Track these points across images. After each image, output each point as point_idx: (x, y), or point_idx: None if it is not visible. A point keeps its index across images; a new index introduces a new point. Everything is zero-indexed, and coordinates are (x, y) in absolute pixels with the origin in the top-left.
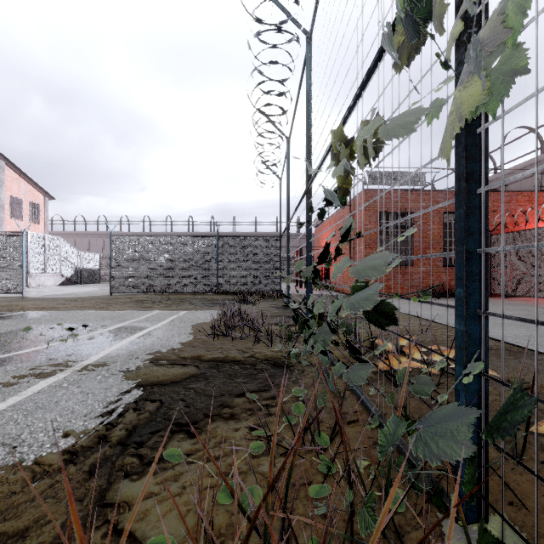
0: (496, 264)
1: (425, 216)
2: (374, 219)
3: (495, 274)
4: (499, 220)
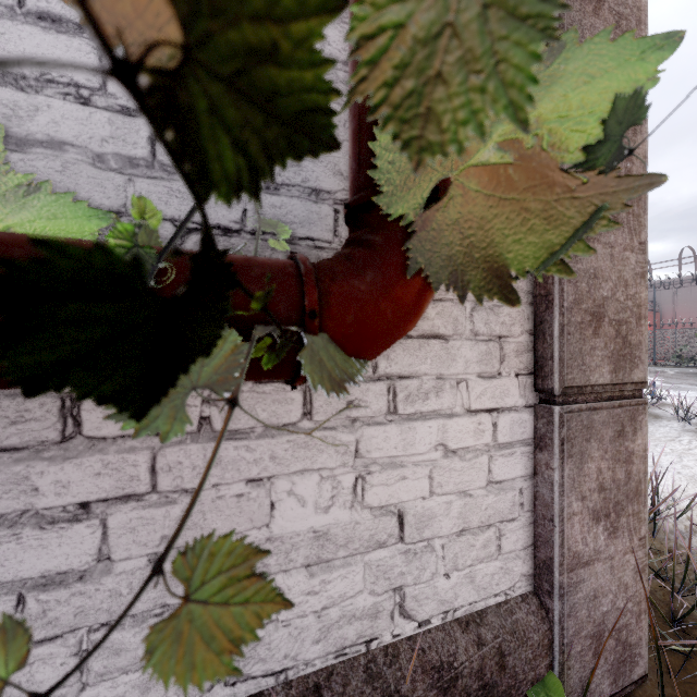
0: None
1: None
2: None
3: None
4: None
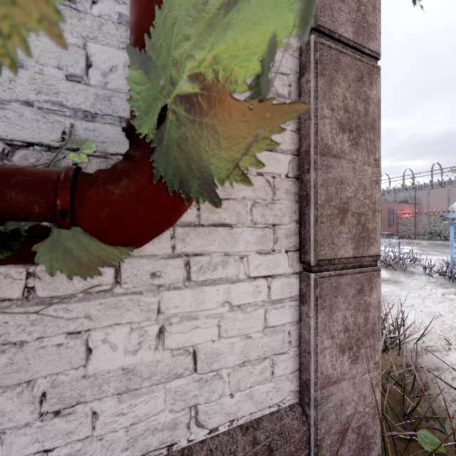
0: (399, 226)
1: (384, 210)
2: None
3: (398, 229)
4: (398, 212)
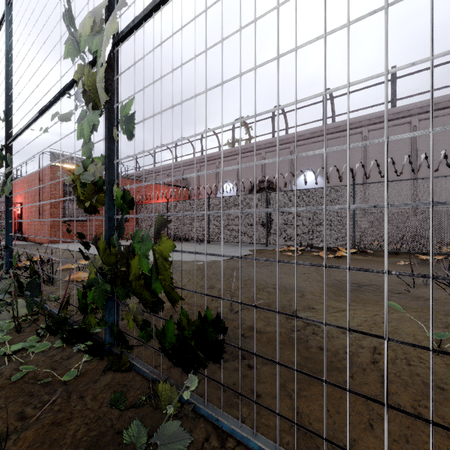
0: (139, 221)
1: None
2: (59, 187)
3: (138, 226)
4: (141, 197)
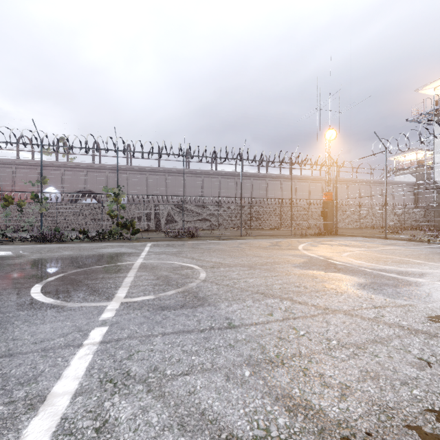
0: None
1: None
2: None
3: None
4: None
